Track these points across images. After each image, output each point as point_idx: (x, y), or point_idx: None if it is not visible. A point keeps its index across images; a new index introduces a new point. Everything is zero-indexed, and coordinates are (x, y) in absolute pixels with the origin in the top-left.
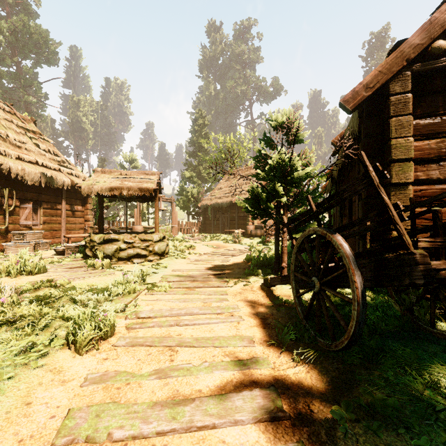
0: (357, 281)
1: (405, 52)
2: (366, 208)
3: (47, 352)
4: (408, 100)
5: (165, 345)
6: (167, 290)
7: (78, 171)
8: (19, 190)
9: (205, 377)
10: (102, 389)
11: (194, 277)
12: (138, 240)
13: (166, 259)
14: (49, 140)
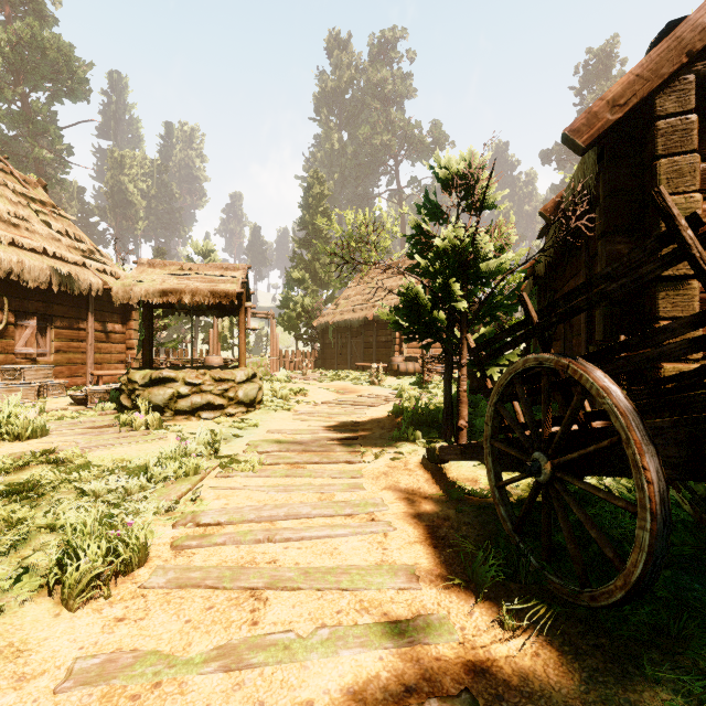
0: (650, 466)
1: (686, 39)
2: (610, 322)
3: (4, 606)
4: (690, 125)
5: (243, 586)
6: (256, 469)
7: (116, 268)
8: (15, 297)
9: (322, 666)
10: (98, 701)
11: (305, 443)
12: (209, 380)
13: (258, 412)
14: (67, 216)
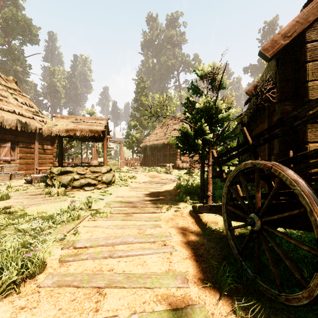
0: None
1: None
2: (282, 144)
3: None
4: None
5: (93, 286)
6: (108, 216)
7: (48, 119)
8: None
9: None
10: None
11: (133, 203)
12: (89, 172)
13: (112, 187)
14: (26, 96)
